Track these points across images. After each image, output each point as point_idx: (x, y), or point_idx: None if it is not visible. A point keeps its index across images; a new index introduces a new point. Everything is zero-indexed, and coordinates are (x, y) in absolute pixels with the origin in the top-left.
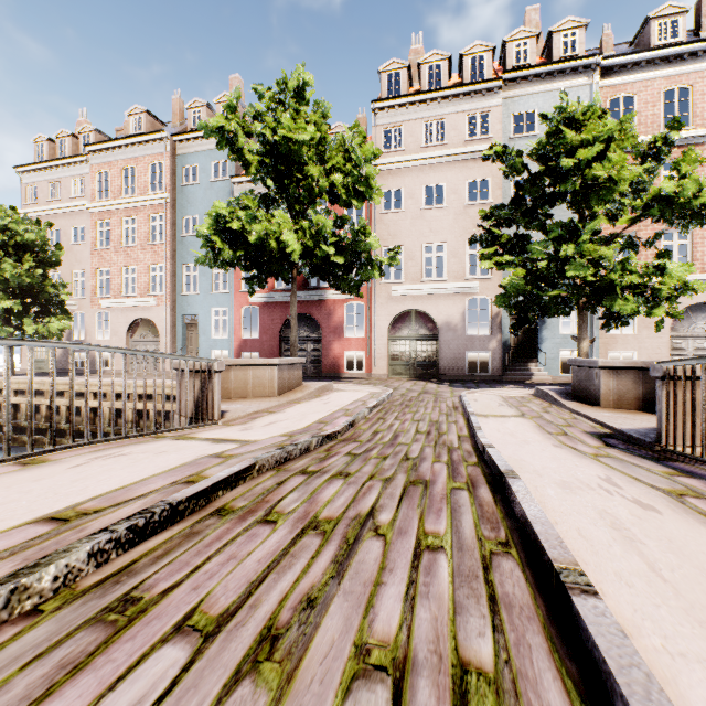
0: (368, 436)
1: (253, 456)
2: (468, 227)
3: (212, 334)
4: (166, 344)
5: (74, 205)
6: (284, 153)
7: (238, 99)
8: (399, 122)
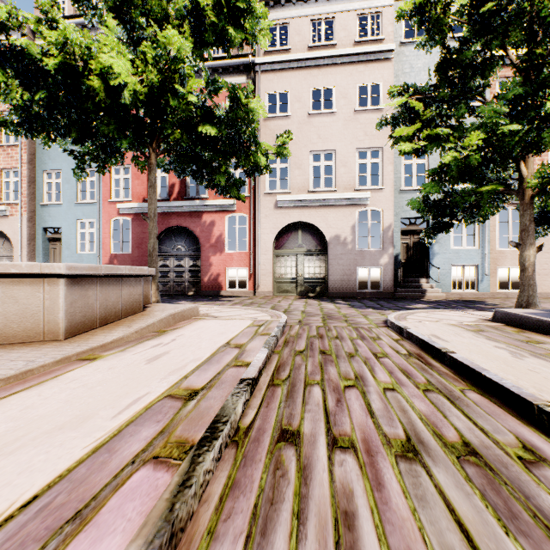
0: None
1: None
2: (358, 134)
3: (77, 249)
4: (20, 260)
5: None
6: None
7: None
8: (285, 19)
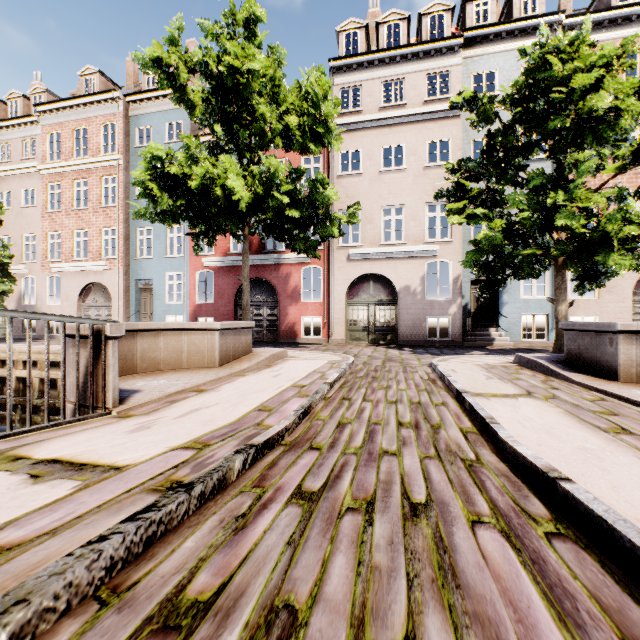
0: (331, 433)
1: (49, 553)
2: (427, 189)
3: (166, 299)
4: (118, 309)
5: (24, 167)
6: (231, 89)
7: (180, 29)
8: (357, 82)
